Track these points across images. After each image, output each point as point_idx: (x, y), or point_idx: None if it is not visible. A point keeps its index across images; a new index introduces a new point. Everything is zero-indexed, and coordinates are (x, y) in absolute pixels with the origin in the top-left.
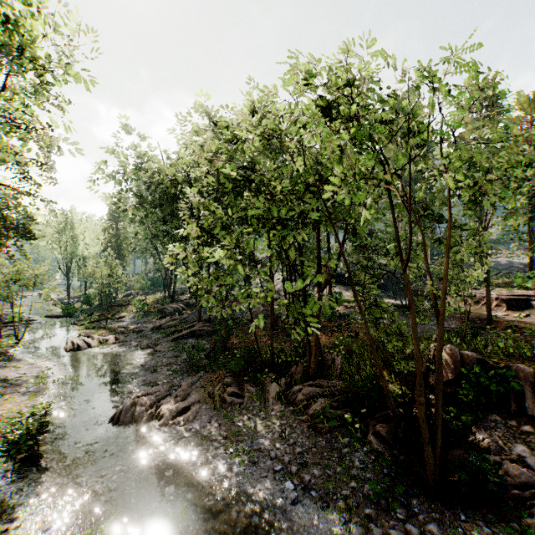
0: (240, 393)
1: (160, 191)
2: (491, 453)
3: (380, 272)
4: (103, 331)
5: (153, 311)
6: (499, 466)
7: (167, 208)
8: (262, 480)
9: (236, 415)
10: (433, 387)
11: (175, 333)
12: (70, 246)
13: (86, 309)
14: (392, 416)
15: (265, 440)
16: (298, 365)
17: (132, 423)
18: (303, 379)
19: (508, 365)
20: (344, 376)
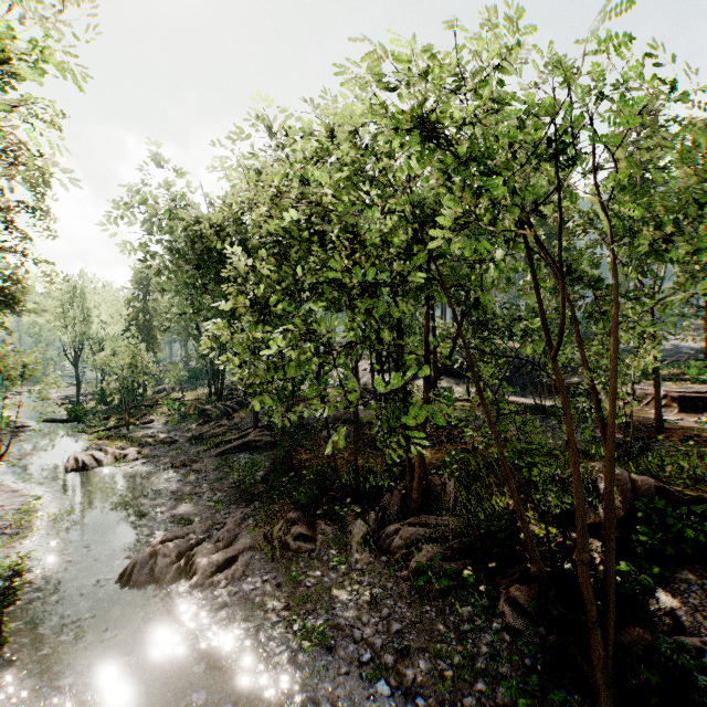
0: (310, 535)
1: (200, 248)
2: (686, 632)
3: (504, 361)
4: (122, 442)
5: (192, 413)
6: (699, 655)
7: (210, 271)
8: (342, 678)
9: (303, 570)
10: (590, 528)
11: (222, 444)
12: (80, 324)
13: (102, 411)
14: (533, 573)
15: (346, 609)
16: (393, 493)
17: (150, 583)
18: (400, 513)
19: (702, 497)
20: (460, 510)
